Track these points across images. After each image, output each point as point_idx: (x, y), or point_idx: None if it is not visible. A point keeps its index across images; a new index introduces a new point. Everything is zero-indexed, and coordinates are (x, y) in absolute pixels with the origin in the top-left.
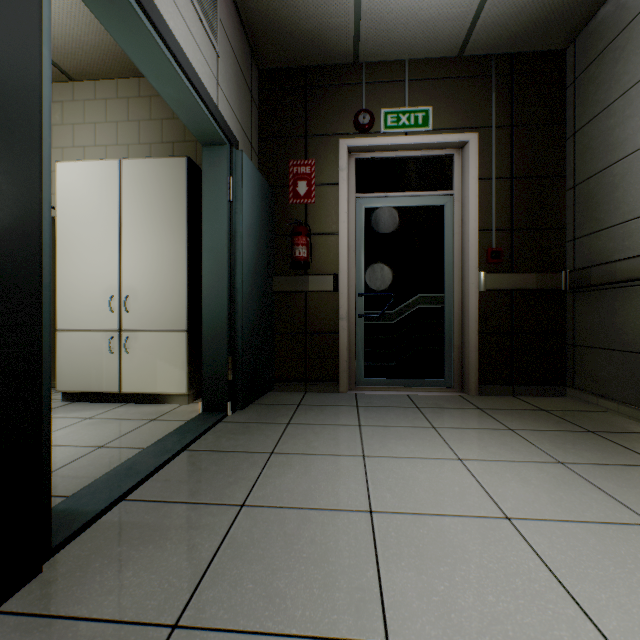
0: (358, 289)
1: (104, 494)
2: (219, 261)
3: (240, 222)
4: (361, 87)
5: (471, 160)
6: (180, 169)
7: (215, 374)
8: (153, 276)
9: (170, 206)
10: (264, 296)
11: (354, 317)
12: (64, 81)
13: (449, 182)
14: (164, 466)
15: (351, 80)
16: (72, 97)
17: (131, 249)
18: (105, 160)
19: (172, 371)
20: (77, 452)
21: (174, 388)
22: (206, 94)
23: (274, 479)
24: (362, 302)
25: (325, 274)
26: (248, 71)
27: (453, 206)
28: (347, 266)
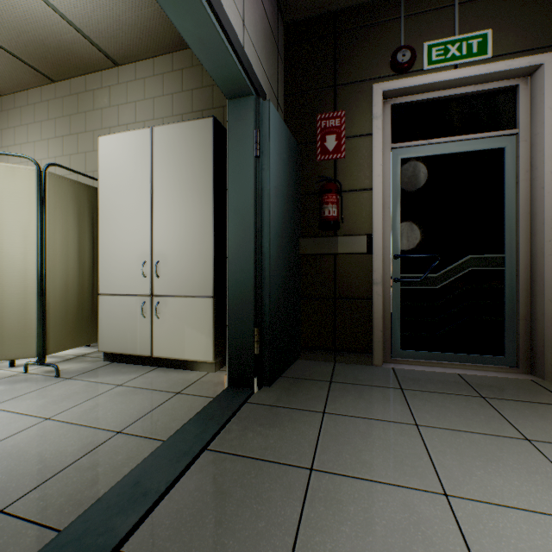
0: (393, 250)
1: (94, 541)
2: (245, 223)
3: (267, 179)
4: (399, 22)
5: (547, 87)
6: (206, 130)
7: (241, 346)
8: (181, 241)
9: (197, 169)
10: (291, 260)
11: (389, 281)
12: (111, 67)
13: (510, 119)
14: (178, 480)
15: (387, 16)
16: (117, 81)
17: (161, 215)
18: (139, 130)
19: (199, 338)
20: (93, 439)
21: (201, 355)
22: (230, 29)
23: (322, 535)
24: (398, 264)
25: (357, 234)
26: (274, 23)
27: (517, 147)
28: (382, 225)
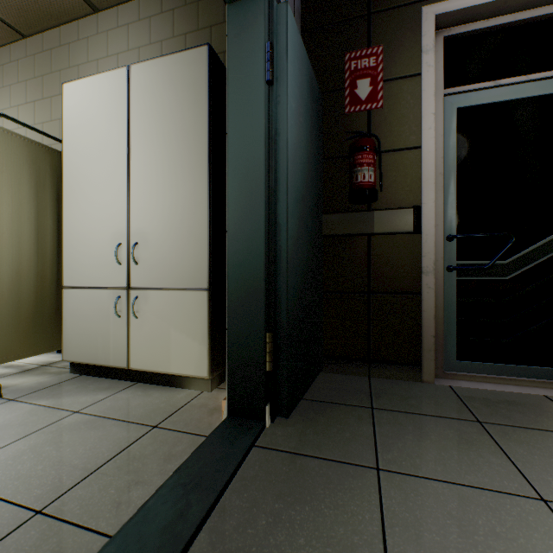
0: (446, 229)
1: None
2: (251, 180)
3: (284, 117)
4: None
5: None
6: (199, 64)
7: (245, 359)
8: (166, 215)
9: (186, 117)
10: (313, 240)
11: (441, 270)
12: (88, 13)
13: None
14: None
15: None
16: (96, 30)
17: (140, 181)
18: (112, 70)
19: (189, 345)
20: None
21: (191, 369)
22: None
23: None
24: (453, 248)
25: (399, 207)
26: None
27: None
28: (433, 194)
